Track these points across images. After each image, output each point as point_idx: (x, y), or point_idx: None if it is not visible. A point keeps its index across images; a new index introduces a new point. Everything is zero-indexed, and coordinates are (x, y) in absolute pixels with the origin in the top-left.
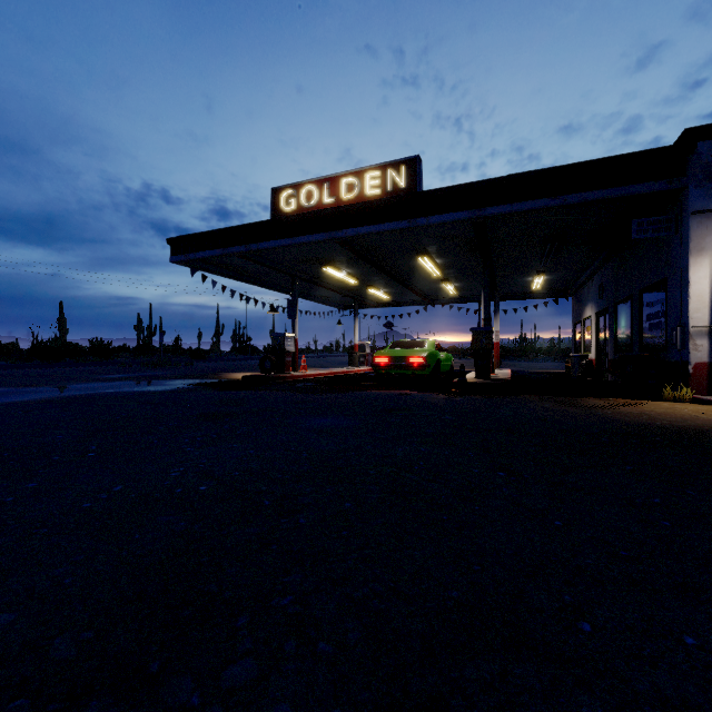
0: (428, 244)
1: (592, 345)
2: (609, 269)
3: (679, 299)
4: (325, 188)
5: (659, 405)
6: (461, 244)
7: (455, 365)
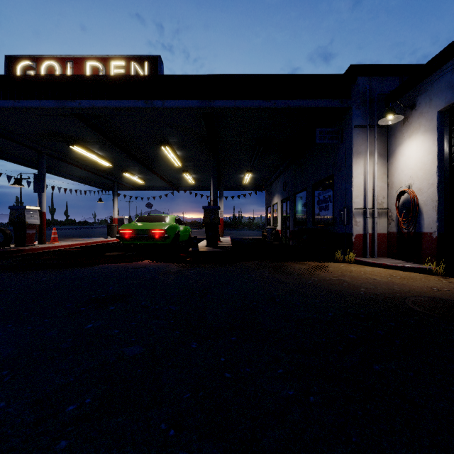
0: (169, 134)
1: (278, 221)
2: (290, 171)
3: (344, 189)
4: (68, 66)
5: (340, 267)
6: (195, 138)
7: (194, 234)
